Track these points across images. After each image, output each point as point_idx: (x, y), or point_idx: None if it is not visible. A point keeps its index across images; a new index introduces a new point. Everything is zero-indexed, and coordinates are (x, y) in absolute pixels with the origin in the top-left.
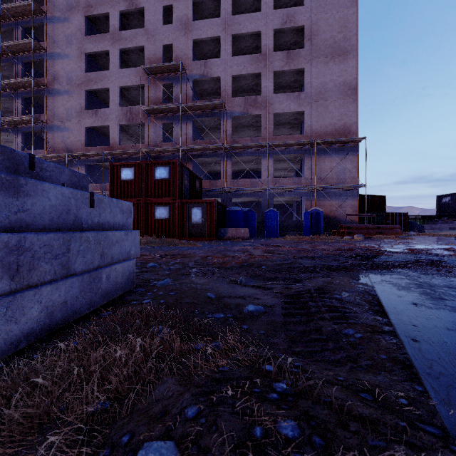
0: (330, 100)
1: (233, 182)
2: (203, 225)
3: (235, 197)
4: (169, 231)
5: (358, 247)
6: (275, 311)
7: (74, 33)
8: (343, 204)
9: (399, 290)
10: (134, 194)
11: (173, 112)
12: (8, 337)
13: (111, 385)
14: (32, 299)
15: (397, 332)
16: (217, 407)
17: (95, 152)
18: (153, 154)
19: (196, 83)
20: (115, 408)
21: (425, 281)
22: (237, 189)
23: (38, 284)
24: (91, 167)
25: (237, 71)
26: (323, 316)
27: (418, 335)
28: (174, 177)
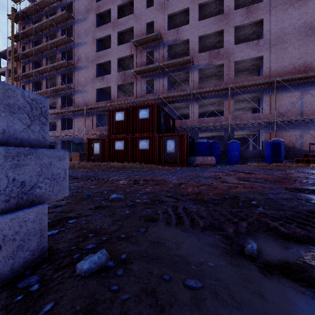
0: (290, 42)
1: (199, 120)
2: (176, 154)
3: (201, 132)
4: (149, 158)
5: None
6: None
7: (90, 27)
8: (303, 135)
9: None
10: (124, 131)
11: (153, 71)
12: None
13: None
14: None
15: None
16: None
17: (102, 105)
18: (139, 104)
19: (170, 47)
20: None
21: None
22: (203, 125)
23: None
24: (100, 116)
25: (203, 32)
26: None
27: None
28: (153, 116)
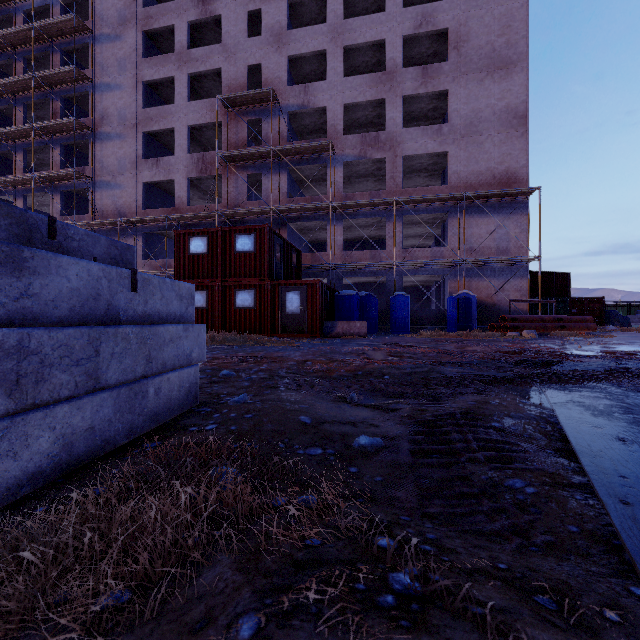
0: (487, 135)
1: (345, 255)
2: (302, 316)
3: (348, 277)
4: (255, 324)
5: (529, 349)
6: (400, 445)
7: (128, 55)
8: (506, 286)
9: (595, 416)
10: (207, 273)
11: (261, 159)
12: (2, 480)
13: (135, 565)
14: (40, 424)
15: (595, 487)
16: (290, 620)
17: (156, 217)
18: (234, 218)
19: (293, 116)
20: (135, 605)
21: (635, 402)
22: (351, 265)
23: (49, 402)
24: (151, 237)
25: (351, 98)
26: (475, 456)
27: (630, 493)
28: (262, 249)
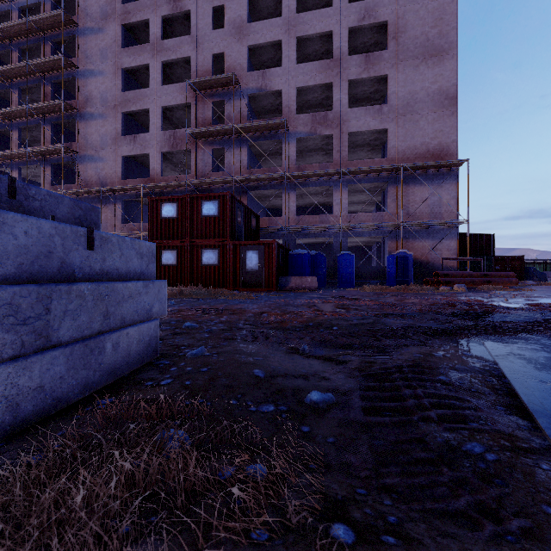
0: (422, 114)
1: (297, 218)
2: (260, 272)
3: (300, 238)
4: (219, 279)
5: (461, 301)
6: (351, 401)
7: (109, 45)
8: (438, 246)
9: (538, 370)
10: (177, 234)
11: (225, 136)
12: None
13: None
14: None
15: None
16: None
17: (133, 186)
18: (201, 187)
19: (252, 98)
20: None
21: None
22: (303, 227)
23: None
24: (129, 204)
25: (303, 82)
26: (427, 415)
27: None
28: (225, 214)
